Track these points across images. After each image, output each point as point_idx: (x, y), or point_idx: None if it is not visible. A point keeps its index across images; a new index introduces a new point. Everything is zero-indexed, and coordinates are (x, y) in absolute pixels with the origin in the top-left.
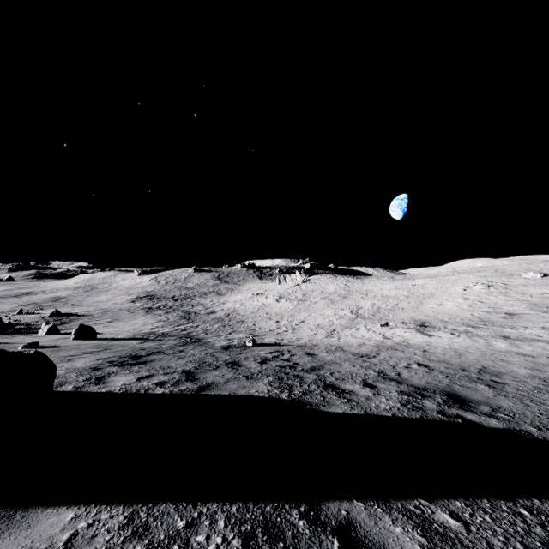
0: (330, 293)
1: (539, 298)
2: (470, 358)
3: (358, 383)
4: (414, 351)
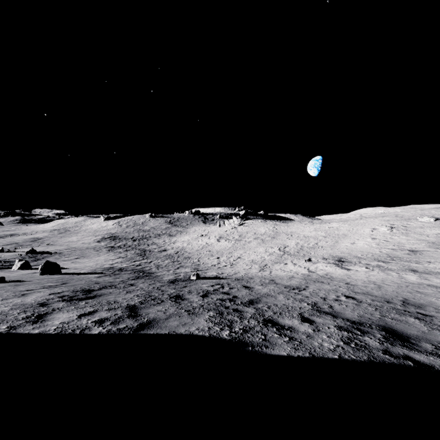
0: (261, 234)
1: (434, 238)
2: (390, 290)
3: (295, 317)
4: (338, 283)
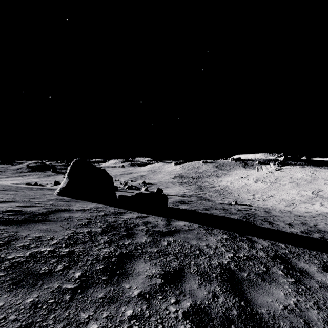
0: (297, 179)
1: None
2: None
3: (284, 223)
4: None
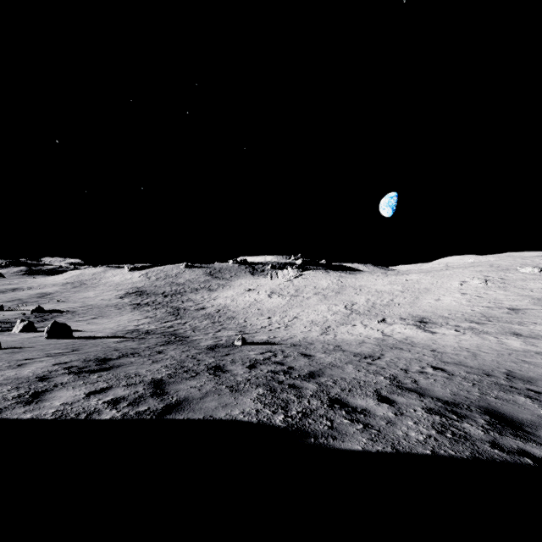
0: (323, 289)
1: (540, 293)
2: (488, 360)
3: (370, 395)
4: (422, 350)
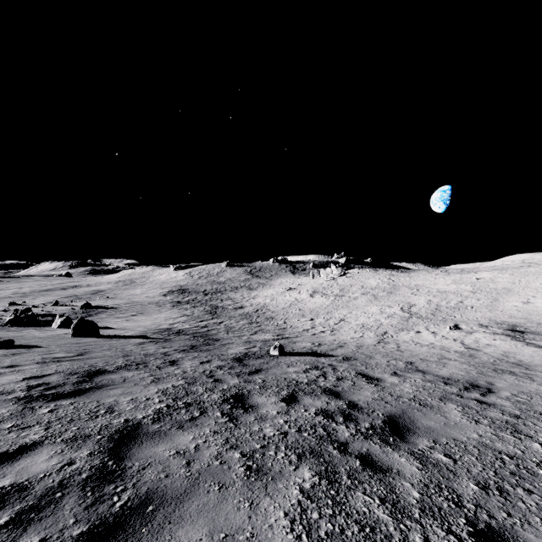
0: (372, 288)
1: None
2: None
3: None
4: None
